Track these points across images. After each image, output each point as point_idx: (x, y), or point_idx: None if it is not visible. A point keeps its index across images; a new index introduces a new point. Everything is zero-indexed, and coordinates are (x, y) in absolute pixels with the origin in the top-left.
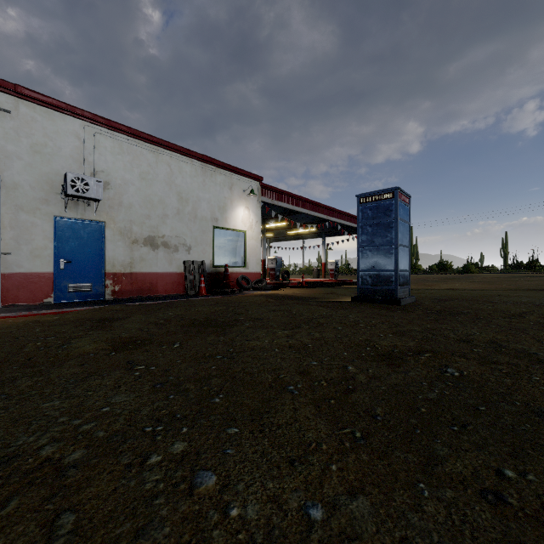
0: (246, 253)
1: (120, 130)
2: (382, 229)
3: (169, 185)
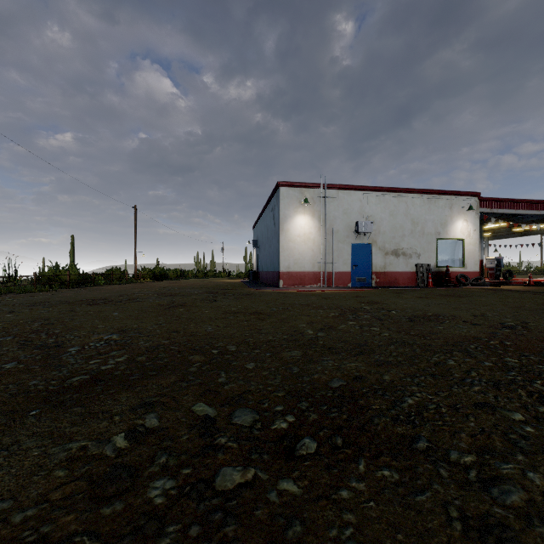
0: (464, 256)
1: (379, 190)
2: None
3: (406, 216)
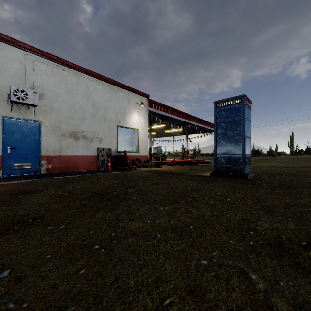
0: (139, 143)
1: (51, 59)
2: (233, 125)
3: (87, 98)
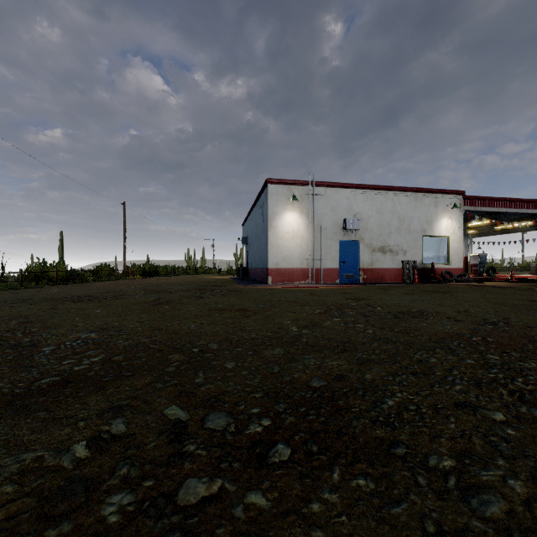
0: (449, 253)
1: (366, 188)
2: None
3: (392, 213)
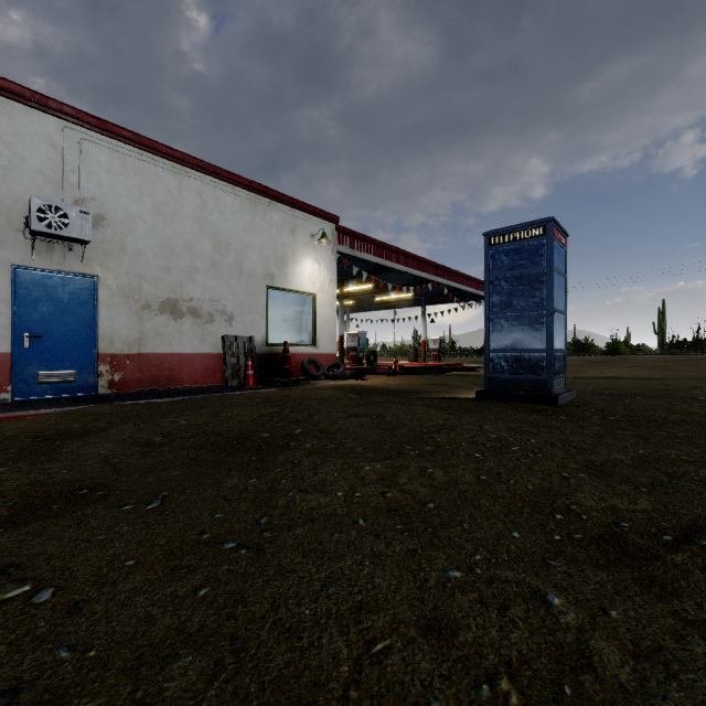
0: (316, 326)
1: (121, 137)
2: (527, 285)
3: (200, 224)
